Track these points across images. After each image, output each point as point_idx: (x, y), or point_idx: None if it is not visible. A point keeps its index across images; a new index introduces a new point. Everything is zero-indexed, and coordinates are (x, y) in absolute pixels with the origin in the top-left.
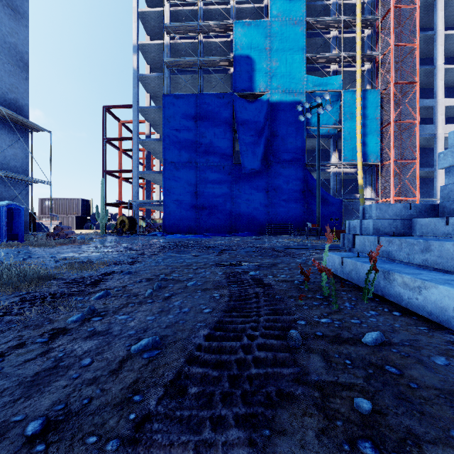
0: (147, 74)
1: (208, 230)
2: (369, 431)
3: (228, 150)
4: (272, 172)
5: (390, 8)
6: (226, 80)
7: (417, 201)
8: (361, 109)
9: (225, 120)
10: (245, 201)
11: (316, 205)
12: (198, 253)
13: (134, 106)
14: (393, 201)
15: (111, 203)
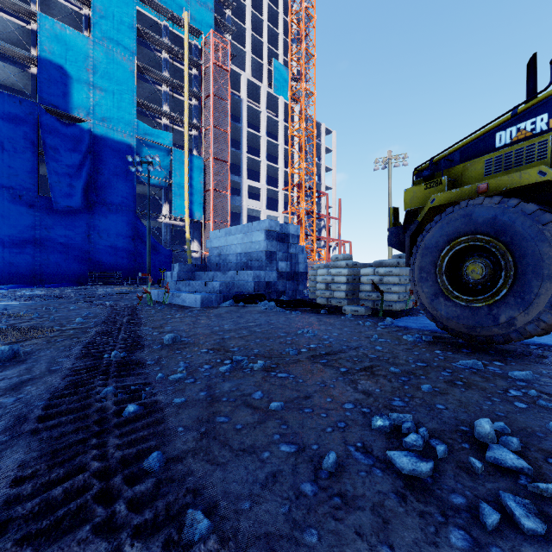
0: None
1: None
2: (154, 313)
3: (29, 176)
4: (95, 213)
5: (211, 93)
6: (22, 77)
7: None
8: (189, 171)
9: (23, 135)
10: (56, 244)
11: (147, 255)
12: (27, 302)
13: None
14: None
15: None
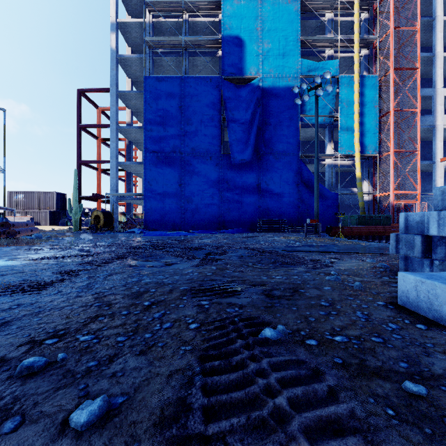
0: (127, 55)
1: (194, 227)
2: None
3: (216, 139)
4: (263, 163)
5: None
6: (214, 64)
7: (418, 196)
8: (359, 96)
9: (212, 106)
10: (234, 195)
11: (315, 198)
12: (174, 259)
13: (112, 90)
14: (393, 195)
15: (86, 197)
